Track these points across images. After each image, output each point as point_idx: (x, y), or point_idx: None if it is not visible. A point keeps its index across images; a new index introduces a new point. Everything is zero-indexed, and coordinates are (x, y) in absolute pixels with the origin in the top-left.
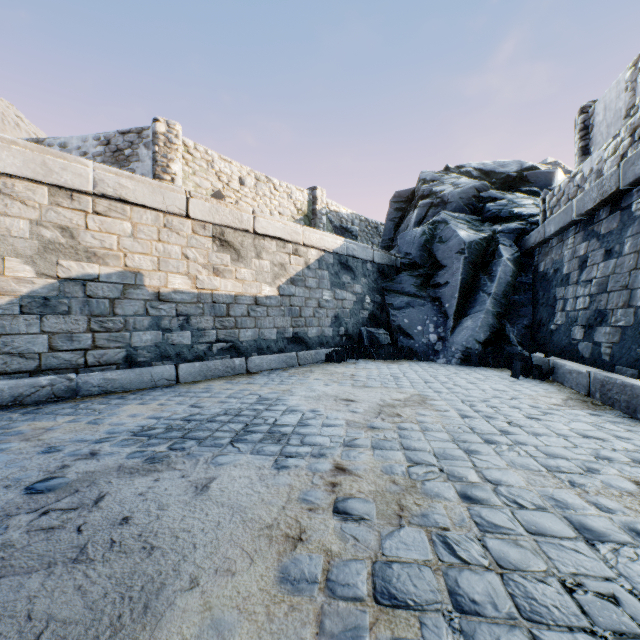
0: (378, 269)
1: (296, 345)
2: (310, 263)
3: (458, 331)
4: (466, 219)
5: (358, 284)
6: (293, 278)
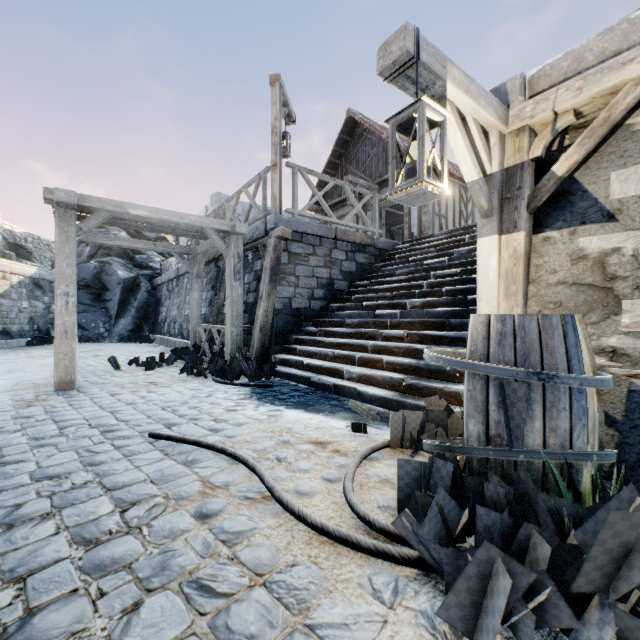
0: None
1: (5, 336)
2: (14, 284)
3: (118, 326)
4: (124, 263)
5: (47, 297)
6: (3, 294)
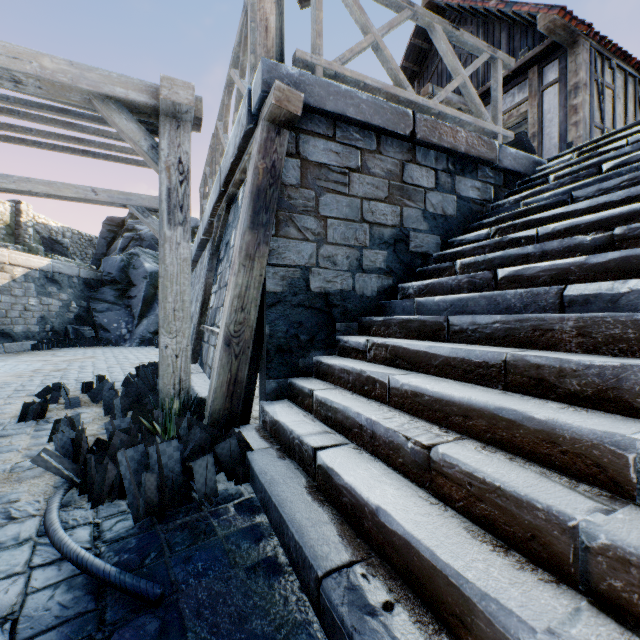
0: (85, 282)
1: (3, 338)
2: (17, 277)
3: (140, 327)
4: (154, 255)
5: (65, 293)
6: None
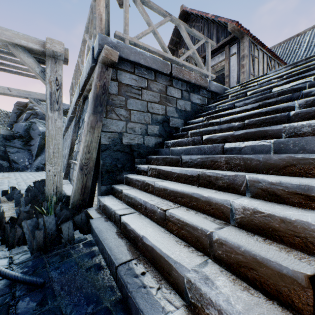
0: (3, 136)
1: None
2: None
3: (36, 161)
4: (44, 123)
5: None
6: None
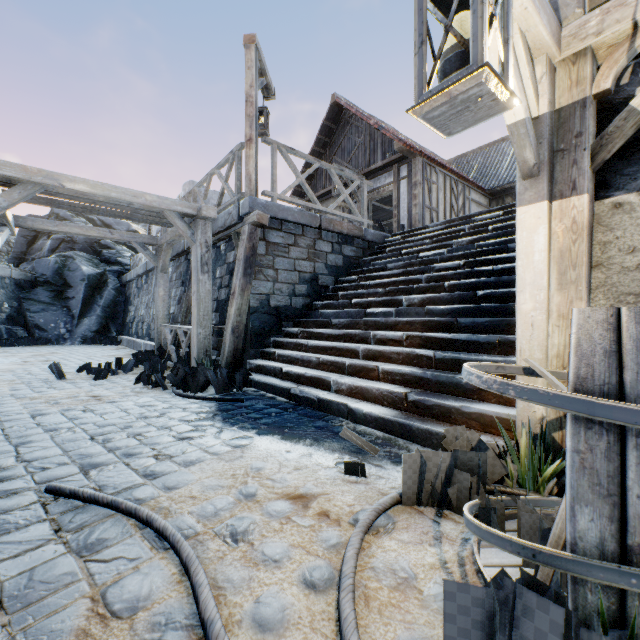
0: (16, 283)
1: None
2: None
3: (81, 326)
4: (89, 258)
5: None
6: None
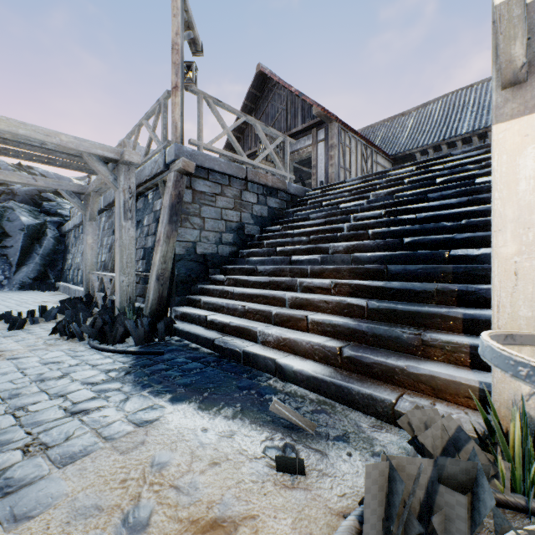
0: None
1: None
2: None
3: (19, 273)
4: (29, 209)
5: None
6: None
